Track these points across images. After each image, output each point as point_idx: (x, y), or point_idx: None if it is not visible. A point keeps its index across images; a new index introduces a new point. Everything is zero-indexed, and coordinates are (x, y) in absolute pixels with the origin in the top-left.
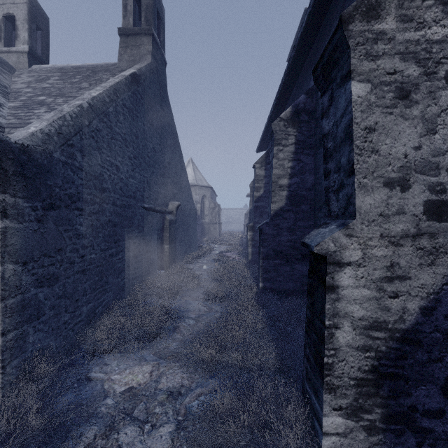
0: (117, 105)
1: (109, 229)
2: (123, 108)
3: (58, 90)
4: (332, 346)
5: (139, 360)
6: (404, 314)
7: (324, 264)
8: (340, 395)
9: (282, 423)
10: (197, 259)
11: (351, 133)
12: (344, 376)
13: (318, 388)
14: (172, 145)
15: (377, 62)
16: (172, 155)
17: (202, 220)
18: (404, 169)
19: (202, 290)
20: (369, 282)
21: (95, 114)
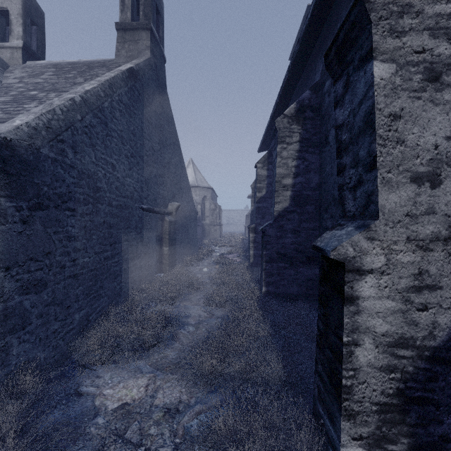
0: (113, 100)
1: (104, 231)
2: (119, 104)
3: (51, 85)
4: (351, 366)
5: (134, 372)
6: (434, 329)
7: (341, 272)
8: (360, 423)
9: (291, 449)
10: (197, 261)
11: (373, 121)
12: (364, 401)
13: (334, 413)
14: (172, 144)
15: (403, 39)
16: (172, 154)
17: (203, 222)
18: (434, 162)
19: (202, 294)
20: (393, 292)
21: (88, 109)
